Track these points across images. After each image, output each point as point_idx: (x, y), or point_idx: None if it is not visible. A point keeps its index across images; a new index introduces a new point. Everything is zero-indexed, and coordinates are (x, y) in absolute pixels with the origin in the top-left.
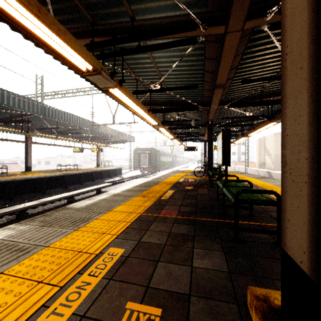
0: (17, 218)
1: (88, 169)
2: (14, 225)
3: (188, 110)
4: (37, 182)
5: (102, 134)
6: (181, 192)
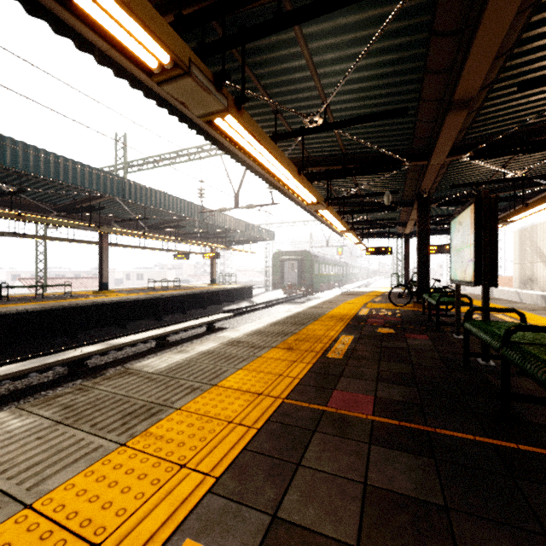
0: (69, 373)
1: (196, 288)
2: (7, 414)
3: (379, 171)
4: (114, 309)
5: (219, 228)
6: (370, 341)
